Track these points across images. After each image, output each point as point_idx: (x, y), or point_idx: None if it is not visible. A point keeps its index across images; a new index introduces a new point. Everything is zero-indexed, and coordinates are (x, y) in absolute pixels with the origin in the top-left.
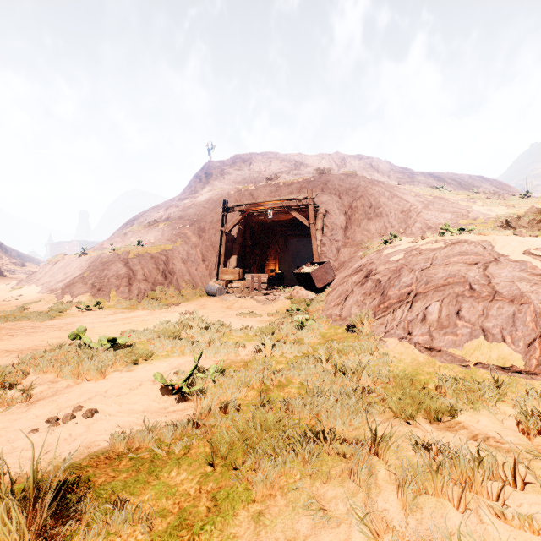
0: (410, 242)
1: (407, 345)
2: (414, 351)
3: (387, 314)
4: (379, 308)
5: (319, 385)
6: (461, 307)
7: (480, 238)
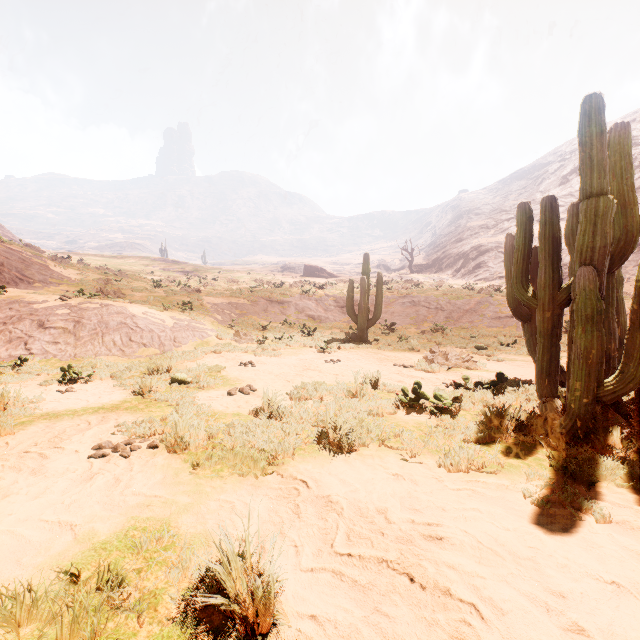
0: (58, 299)
1: (114, 357)
2: (120, 358)
3: (88, 346)
4: (77, 344)
5: (113, 371)
6: (131, 337)
7: (119, 304)
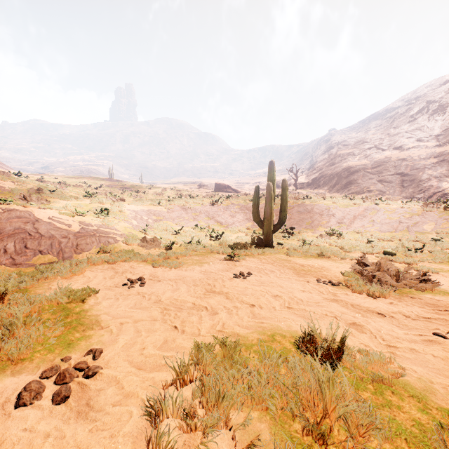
0: None
1: (0, 266)
2: (7, 267)
3: None
4: None
5: None
6: (27, 243)
7: (25, 209)
